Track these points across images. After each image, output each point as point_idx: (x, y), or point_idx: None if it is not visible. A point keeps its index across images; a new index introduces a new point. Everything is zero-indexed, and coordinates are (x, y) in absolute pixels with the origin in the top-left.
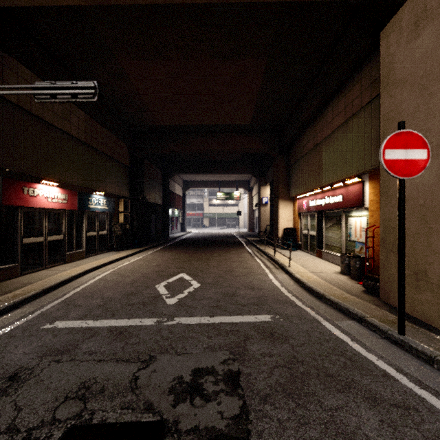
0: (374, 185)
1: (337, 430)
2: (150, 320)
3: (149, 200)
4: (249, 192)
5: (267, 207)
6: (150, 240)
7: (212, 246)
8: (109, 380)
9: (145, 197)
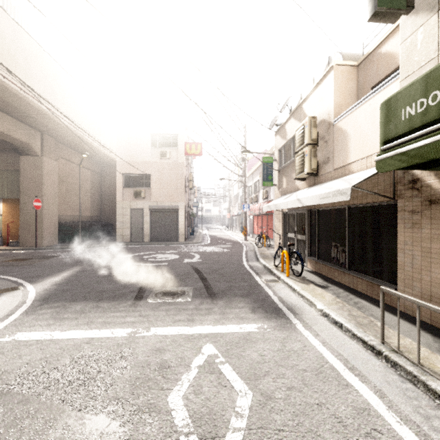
0: (6, 205)
1: (40, 254)
2: None
3: None
4: None
5: None
6: None
7: None
8: None
9: None
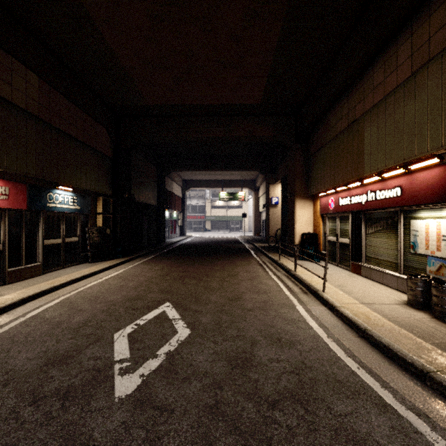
0: None
1: None
2: None
3: (140, 199)
4: (255, 193)
5: (277, 208)
6: (141, 247)
7: (213, 254)
8: None
9: (132, 196)
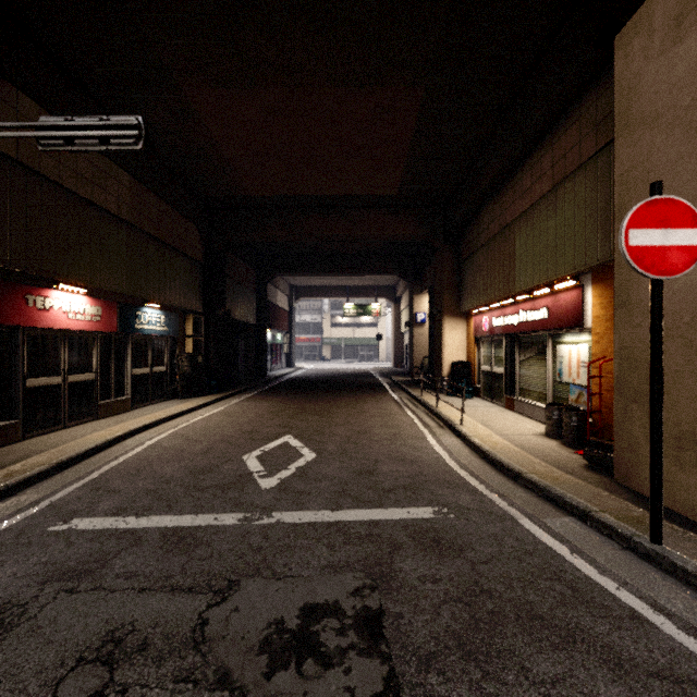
0: (601, 292)
1: None
2: (231, 517)
3: (235, 317)
4: (395, 305)
5: (423, 328)
6: (236, 382)
7: (335, 391)
8: (157, 626)
9: (228, 312)
